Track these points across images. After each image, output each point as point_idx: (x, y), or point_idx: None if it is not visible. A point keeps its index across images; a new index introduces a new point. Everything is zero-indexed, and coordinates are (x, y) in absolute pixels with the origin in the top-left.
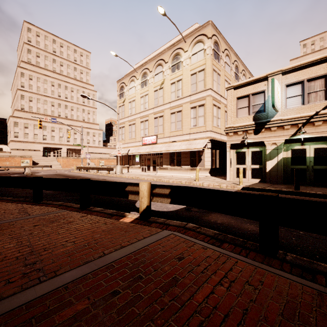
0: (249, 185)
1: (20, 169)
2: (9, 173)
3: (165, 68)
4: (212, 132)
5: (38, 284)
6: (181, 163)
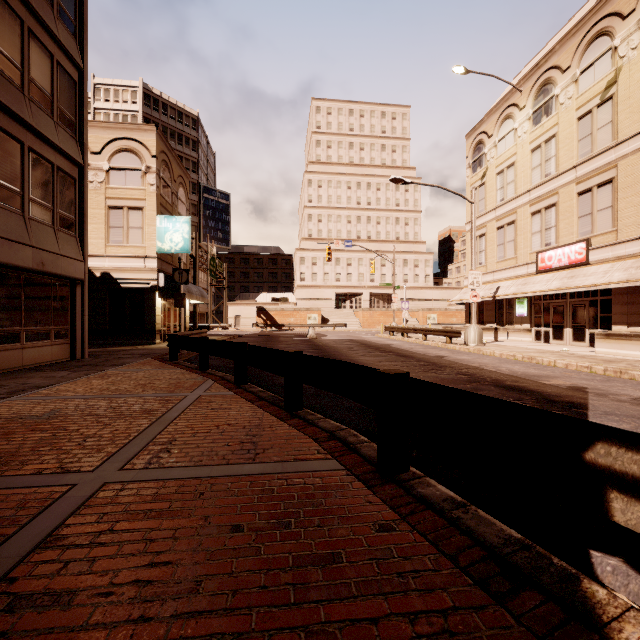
0: None
1: (306, 330)
2: (290, 336)
3: (621, 35)
4: None
5: None
6: None
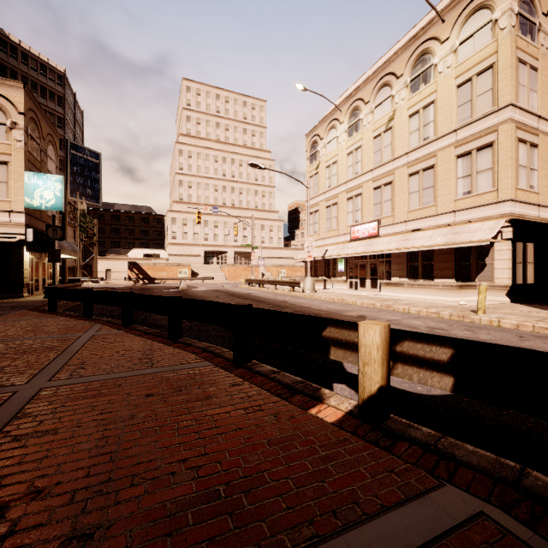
0: None
1: (177, 282)
2: (163, 288)
3: (396, 89)
4: (516, 202)
5: None
6: (433, 274)
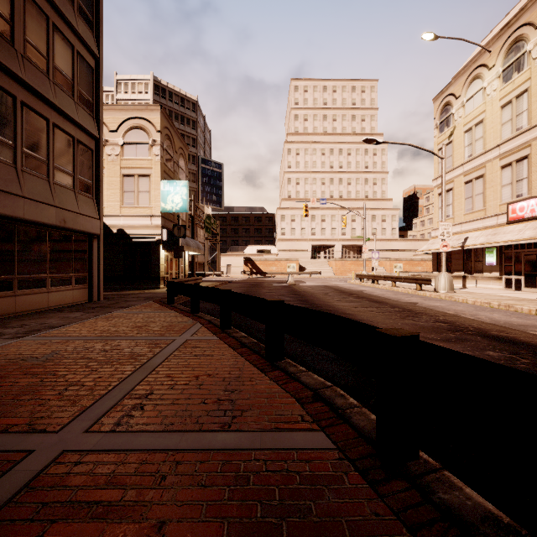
0: None
1: (286, 277)
2: (272, 282)
3: None
4: None
5: None
6: None
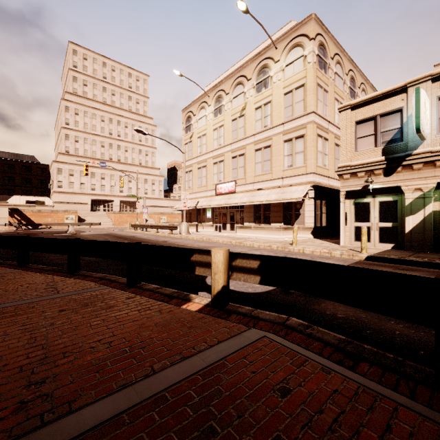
0: (377, 253)
1: (64, 228)
2: (50, 233)
3: (247, 88)
4: (316, 174)
5: (37, 430)
6: (270, 220)
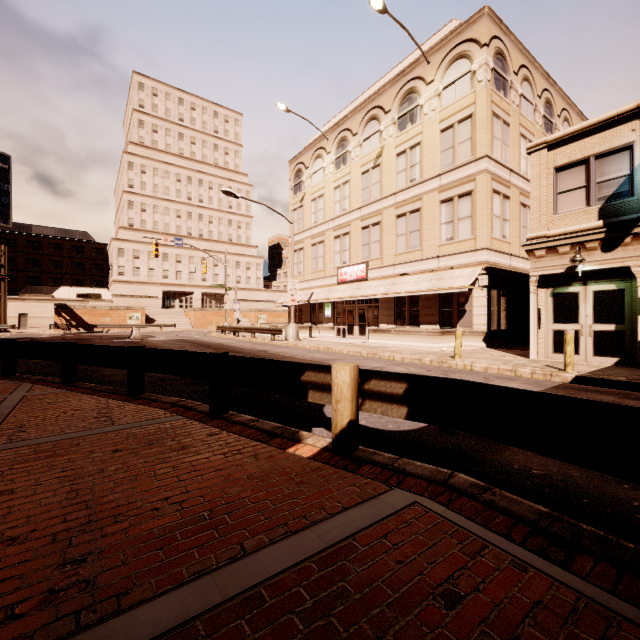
0: (591, 373)
1: (127, 331)
2: (108, 338)
3: (384, 124)
4: (491, 250)
5: (70, 638)
6: (419, 320)
